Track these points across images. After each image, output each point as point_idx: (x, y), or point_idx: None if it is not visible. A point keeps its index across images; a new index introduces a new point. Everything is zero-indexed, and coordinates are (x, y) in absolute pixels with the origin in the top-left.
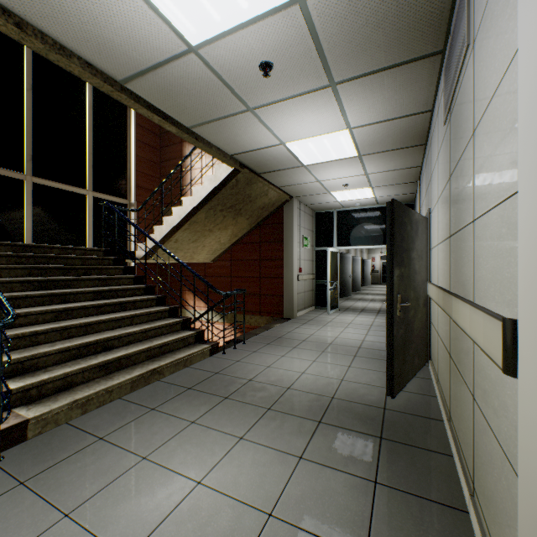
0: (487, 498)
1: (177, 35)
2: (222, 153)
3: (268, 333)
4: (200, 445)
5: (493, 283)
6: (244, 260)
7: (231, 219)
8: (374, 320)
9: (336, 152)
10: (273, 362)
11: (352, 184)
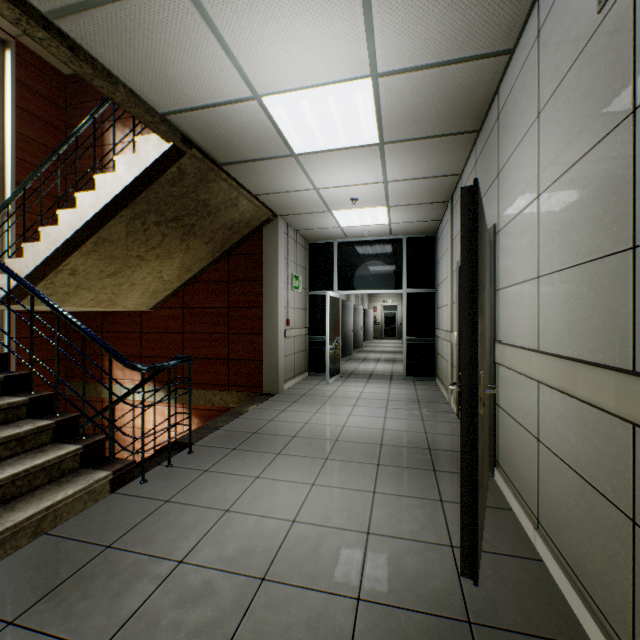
0: None
1: None
2: (143, 104)
3: (237, 425)
4: None
5: None
6: (204, 308)
7: (177, 241)
8: (389, 390)
9: (346, 130)
10: (239, 495)
11: (364, 198)
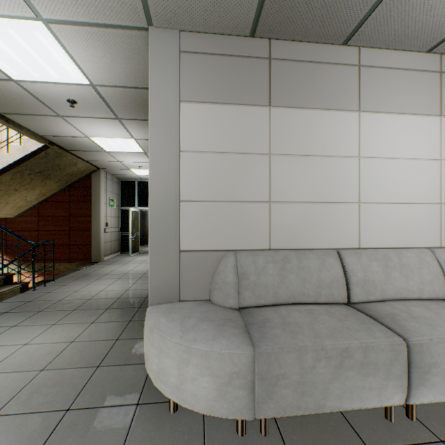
0: None
1: (1, 71)
2: (33, 133)
3: (77, 273)
4: (23, 333)
5: None
6: (53, 216)
7: (39, 181)
8: None
9: (128, 148)
10: (80, 288)
11: (145, 166)
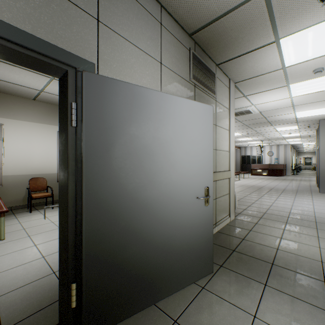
0: (221, 213)
1: None
2: None
3: None
4: None
5: (223, 166)
6: None
7: None
8: None
9: None
10: None
11: None
